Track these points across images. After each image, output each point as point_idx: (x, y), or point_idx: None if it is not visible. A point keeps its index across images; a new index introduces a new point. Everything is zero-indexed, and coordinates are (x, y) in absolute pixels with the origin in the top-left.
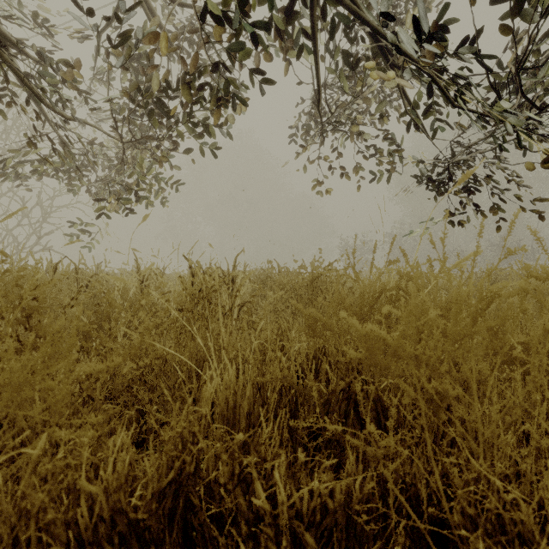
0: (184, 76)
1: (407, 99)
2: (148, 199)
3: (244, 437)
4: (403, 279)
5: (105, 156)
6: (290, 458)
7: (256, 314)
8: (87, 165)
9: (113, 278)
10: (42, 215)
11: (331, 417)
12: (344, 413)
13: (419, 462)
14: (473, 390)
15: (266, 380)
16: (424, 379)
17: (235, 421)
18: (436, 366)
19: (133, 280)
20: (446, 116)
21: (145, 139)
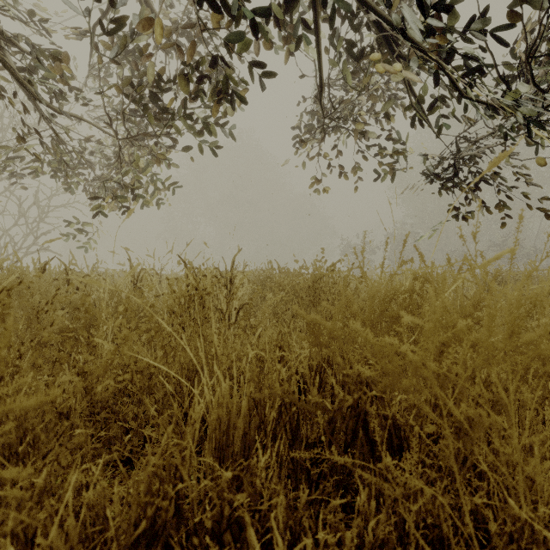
0: (181, 70)
1: (413, 92)
2: (145, 198)
3: (235, 472)
4: (417, 280)
5: (102, 154)
6: (291, 479)
7: (255, 316)
8: (83, 163)
9: (86, 280)
10: (39, 215)
11: (337, 437)
12: (352, 432)
13: (446, 501)
14: (512, 416)
15: (264, 395)
16: (452, 402)
17: (228, 442)
18: (464, 385)
19: (126, 282)
20: (453, 110)
21: (141, 135)
